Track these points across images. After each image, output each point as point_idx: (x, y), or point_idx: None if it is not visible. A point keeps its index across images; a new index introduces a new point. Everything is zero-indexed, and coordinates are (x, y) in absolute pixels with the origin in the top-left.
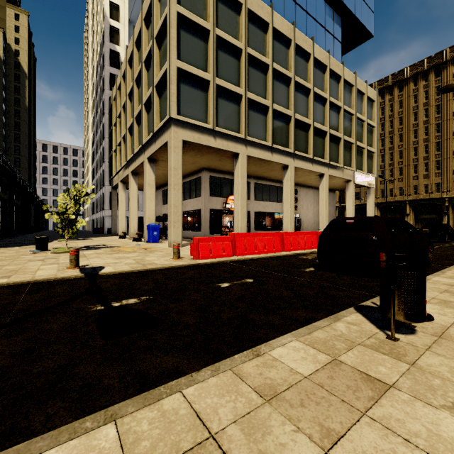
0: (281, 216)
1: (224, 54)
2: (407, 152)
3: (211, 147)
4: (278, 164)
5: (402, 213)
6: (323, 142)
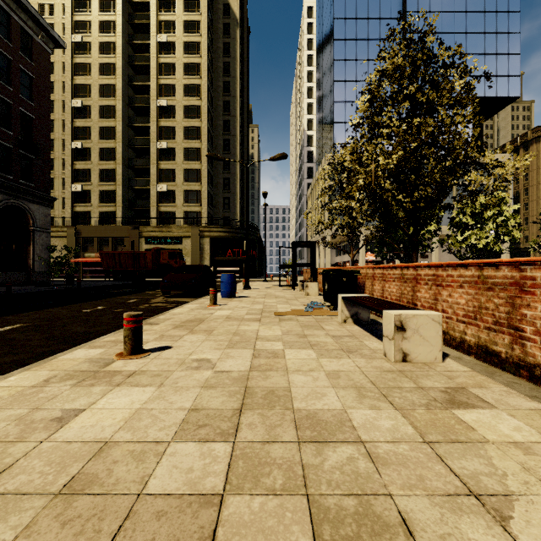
0: None
1: None
2: None
3: None
4: None
5: None
6: None
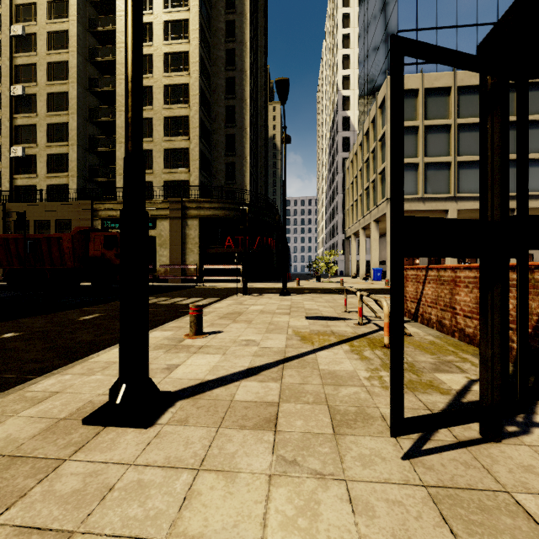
0: None
1: (433, 135)
2: None
3: (421, 210)
4: None
5: None
6: None
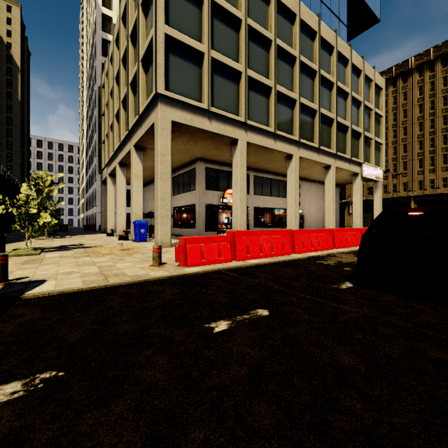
0: (281, 212)
1: (221, 25)
2: (412, 146)
3: (206, 130)
4: (281, 153)
5: None
6: (329, 131)
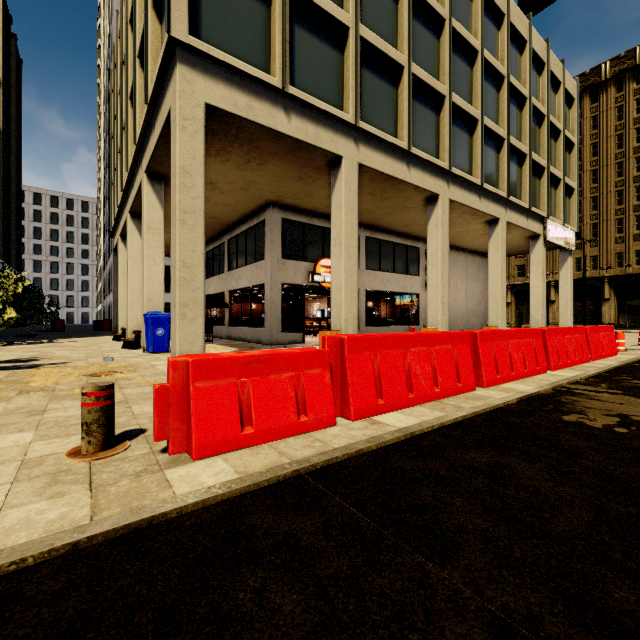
0: (407, 300)
1: None
2: (606, 200)
3: (279, 133)
4: (419, 191)
5: (597, 297)
6: (496, 160)
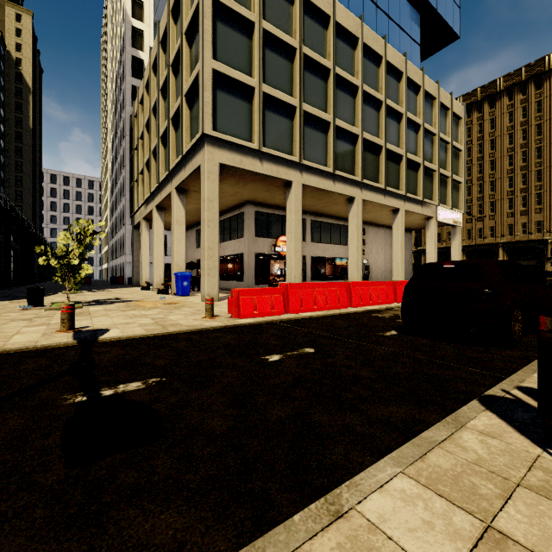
0: (344, 262)
1: (273, 55)
2: (500, 183)
3: (257, 173)
4: (341, 195)
5: (494, 258)
6: (397, 169)
